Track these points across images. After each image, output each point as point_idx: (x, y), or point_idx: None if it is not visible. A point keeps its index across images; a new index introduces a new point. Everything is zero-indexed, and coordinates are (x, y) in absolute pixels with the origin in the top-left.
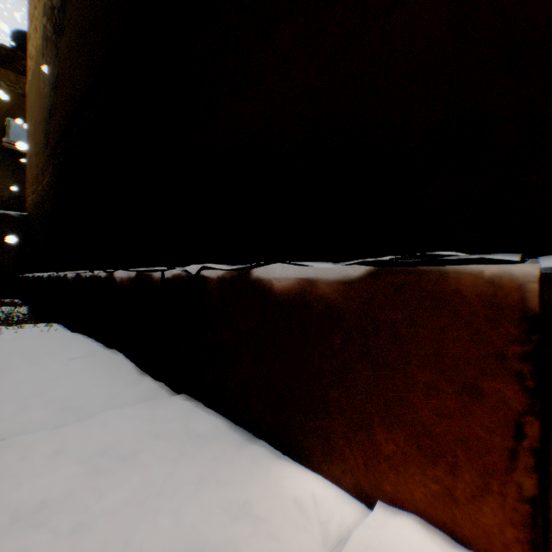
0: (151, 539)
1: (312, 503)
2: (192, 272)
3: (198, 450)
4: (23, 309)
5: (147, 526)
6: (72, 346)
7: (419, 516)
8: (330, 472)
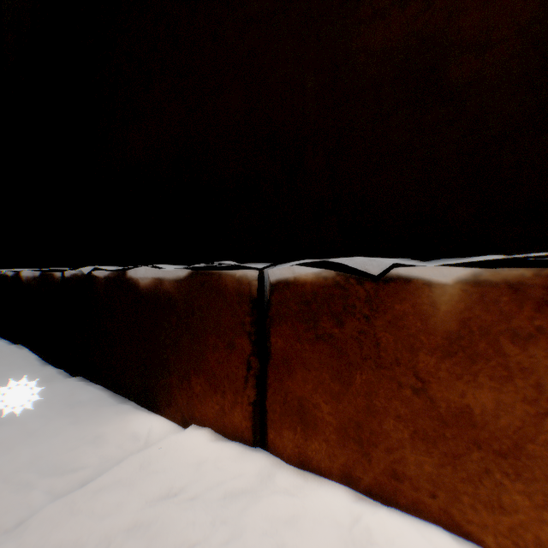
0: (14, 458)
1: (147, 431)
2: (86, 272)
3: (75, 411)
4: None
5: (13, 452)
6: None
7: (211, 428)
8: (170, 414)
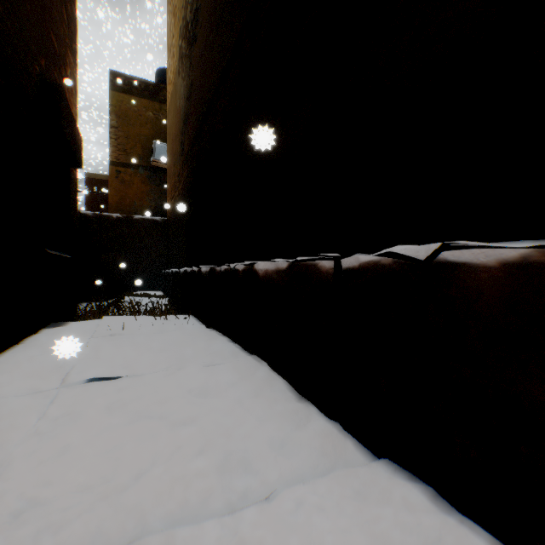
0: None
1: None
2: (415, 255)
3: None
4: (164, 300)
5: None
6: (211, 345)
7: None
8: None
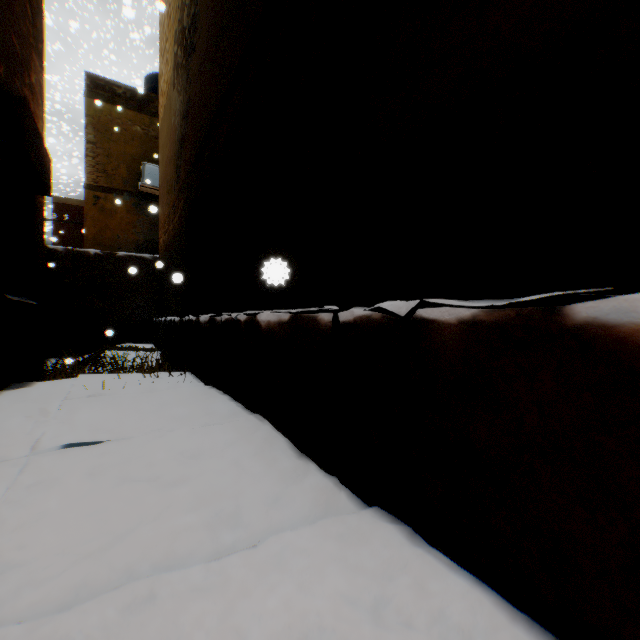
0: None
1: None
2: (398, 312)
3: None
4: (155, 354)
5: None
6: (209, 405)
7: None
8: None
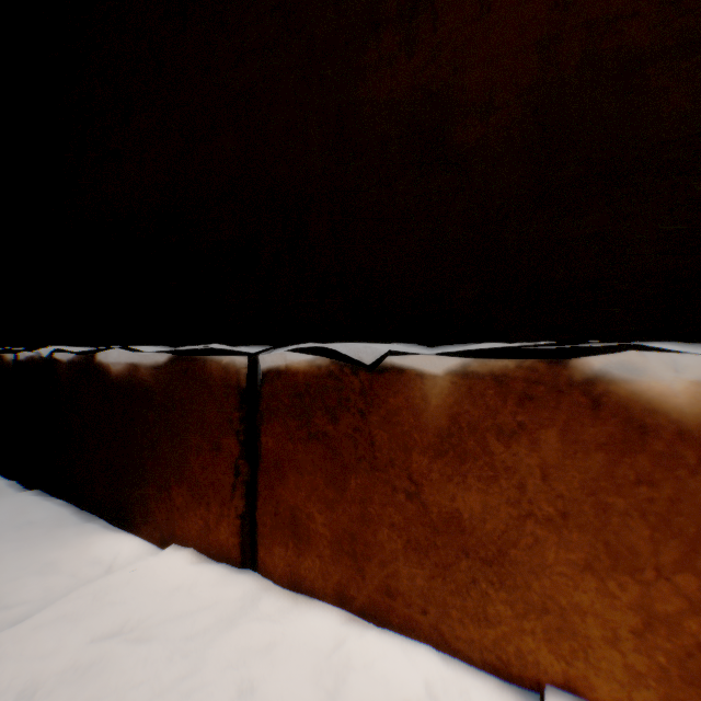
0: None
1: (113, 555)
2: (46, 354)
3: (22, 533)
4: None
5: None
6: None
7: (194, 548)
8: (147, 532)
